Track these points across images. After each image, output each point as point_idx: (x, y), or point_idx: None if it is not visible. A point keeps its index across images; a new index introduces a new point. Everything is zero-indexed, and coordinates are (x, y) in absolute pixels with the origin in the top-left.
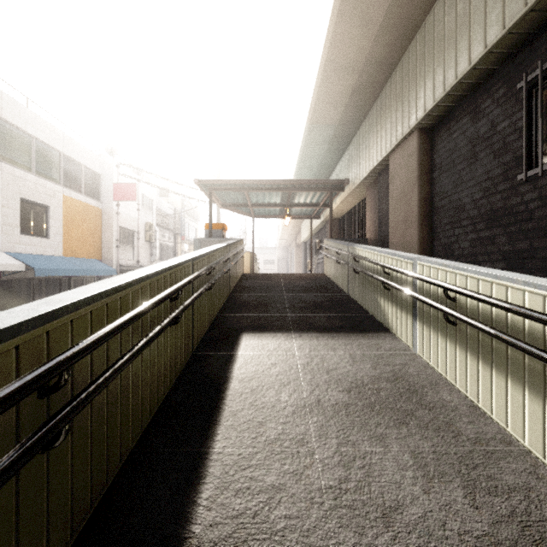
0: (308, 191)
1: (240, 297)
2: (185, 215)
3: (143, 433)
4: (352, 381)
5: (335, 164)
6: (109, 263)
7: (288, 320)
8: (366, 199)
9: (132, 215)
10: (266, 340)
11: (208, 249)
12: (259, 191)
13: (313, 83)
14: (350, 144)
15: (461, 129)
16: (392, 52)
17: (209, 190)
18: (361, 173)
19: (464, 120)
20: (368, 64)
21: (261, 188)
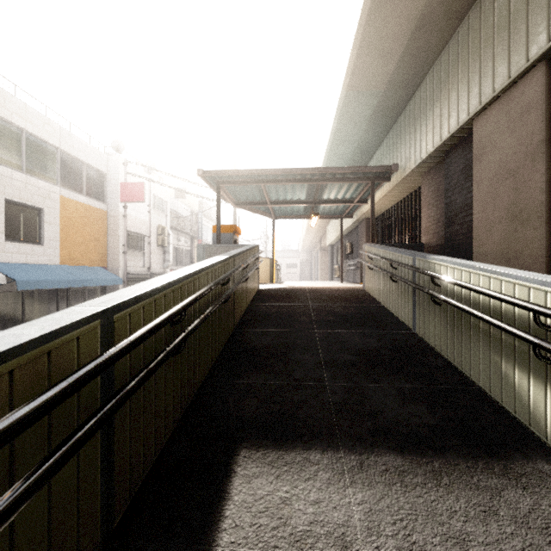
0: (343, 181)
1: (249, 334)
2: (202, 217)
3: None
4: None
5: (374, 149)
6: (115, 271)
7: (327, 400)
8: (421, 190)
9: (142, 218)
10: (286, 481)
11: (182, 272)
12: (279, 183)
13: (355, 21)
14: (399, 118)
15: None
16: None
17: (217, 183)
18: (417, 153)
19: None
20: None
21: (282, 180)
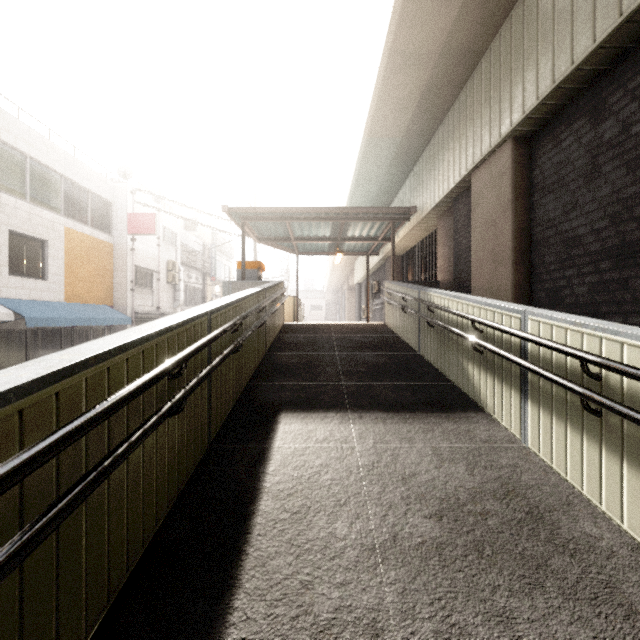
0: (366, 221)
1: (279, 356)
2: (215, 252)
3: (111, 607)
4: (442, 497)
5: (398, 188)
6: (123, 310)
7: (342, 391)
8: (437, 231)
9: (151, 252)
10: (313, 424)
11: (234, 297)
12: (304, 221)
13: (372, 82)
14: (418, 162)
15: (575, 135)
16: (477, 38)
17: (242, 220)
18: (432, 198)
19: (579, 123)
20: (445, 55)
21: (307, 217)
